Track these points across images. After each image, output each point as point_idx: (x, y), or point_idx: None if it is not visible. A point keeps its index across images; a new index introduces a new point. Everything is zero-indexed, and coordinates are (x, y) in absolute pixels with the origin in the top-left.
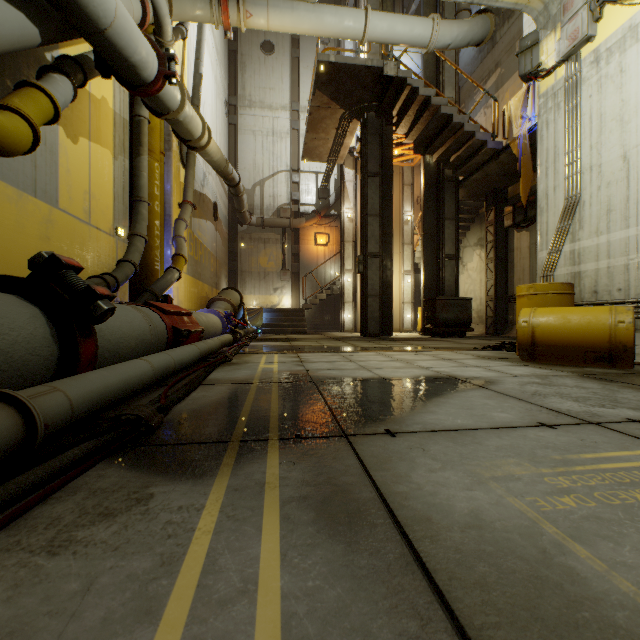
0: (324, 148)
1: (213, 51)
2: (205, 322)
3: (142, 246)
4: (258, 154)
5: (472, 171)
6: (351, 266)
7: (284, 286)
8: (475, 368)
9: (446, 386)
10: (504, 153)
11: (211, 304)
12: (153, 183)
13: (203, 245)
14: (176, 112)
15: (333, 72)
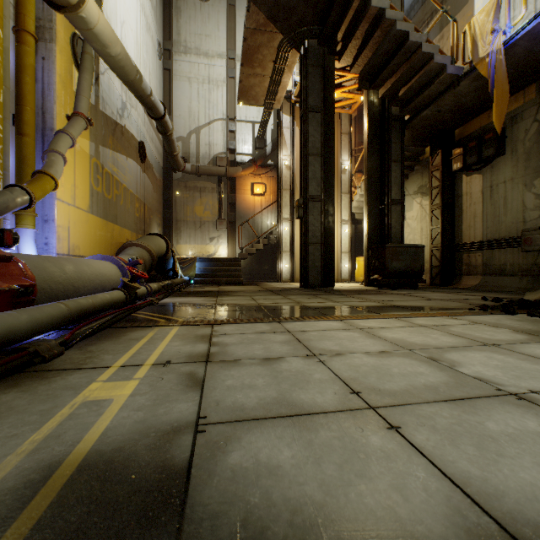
0: (260, 88)
1: None
2: (67, 273)
3: None
4: (194, 101)
5: (422, 107)
6: (288, 215)
7: (220, 236)
8: None
9: None
10: (466, 79)
11: (122, 250)
12: None
13: (121, 184)
14: None
15: None
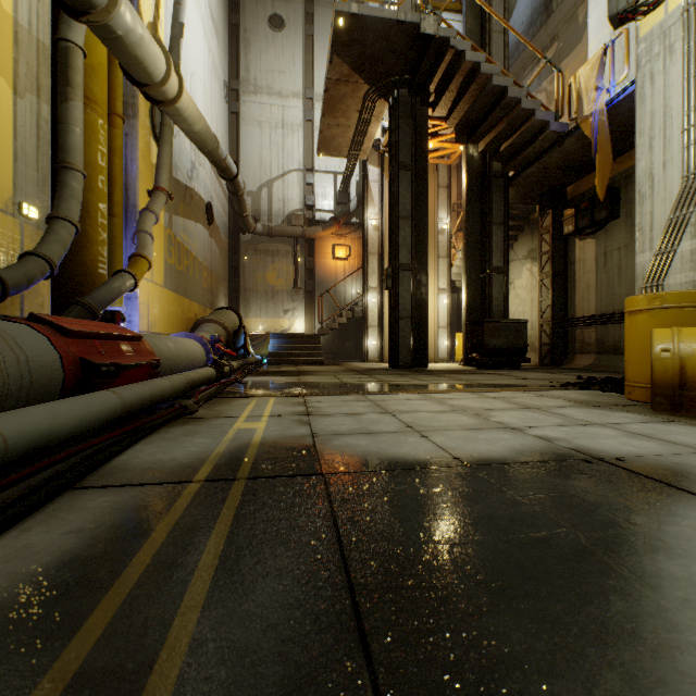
0: (344, 138)
1: (206, 15)
2: (171, 350)
3: (68, 235)
4: (265, 150)
5: (527, 163)
6: (376, 283)
7: (296, 307)
8: (602, 429)
9: (611, 490)
10: (571, 137)
11: (197, 327)
12: (95, 148)
13: (191, 253)
14: (105, 10)
15: (355, 29)
